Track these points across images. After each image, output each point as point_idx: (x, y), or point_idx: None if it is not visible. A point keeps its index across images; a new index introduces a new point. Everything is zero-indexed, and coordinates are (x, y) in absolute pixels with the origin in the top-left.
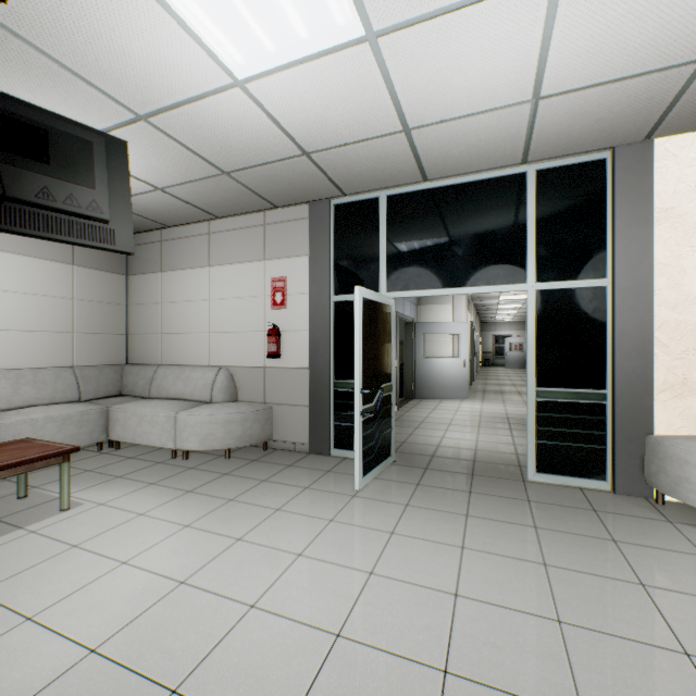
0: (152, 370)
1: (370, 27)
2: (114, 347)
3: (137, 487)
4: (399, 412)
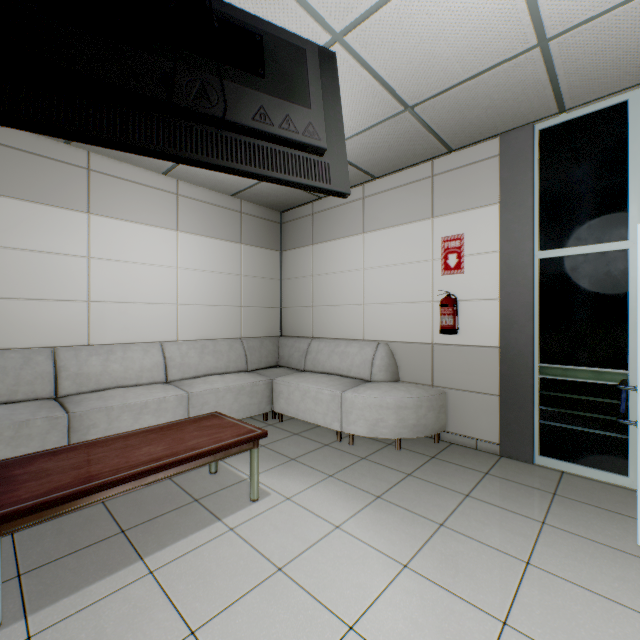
0: (306, 342)
1: None
2: (271, 320)
3: (316, 478)
4: None
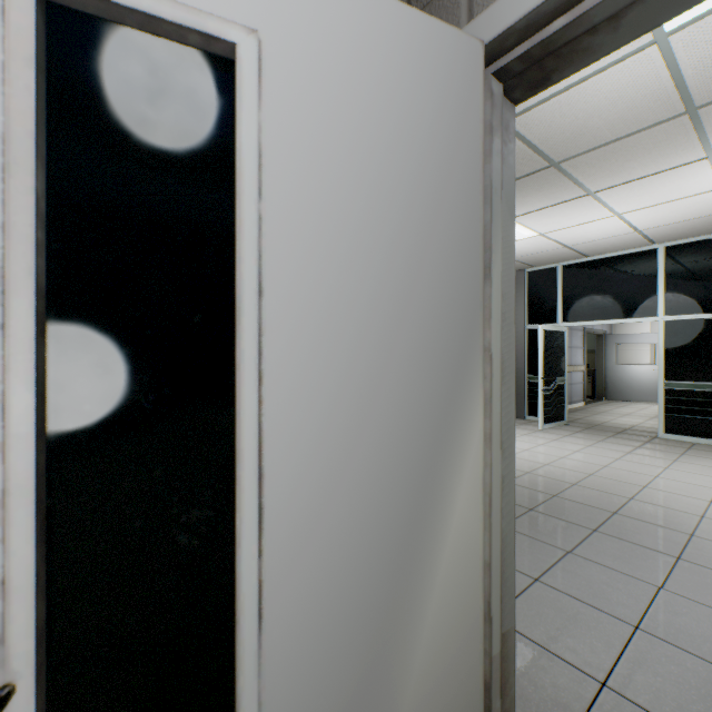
0: None
1: (540, 233)
2: None
3: None
4: (585, 406)
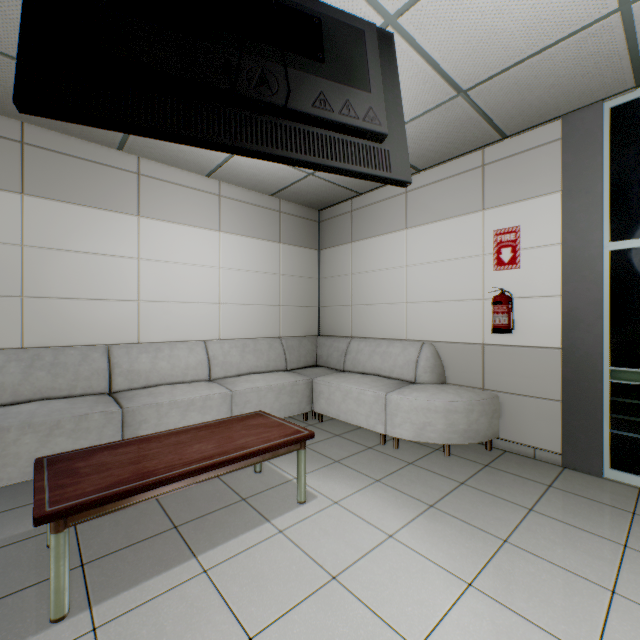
0: (345, 342)
1: None
2: (309, 319)
3: (363, 483)
4: None
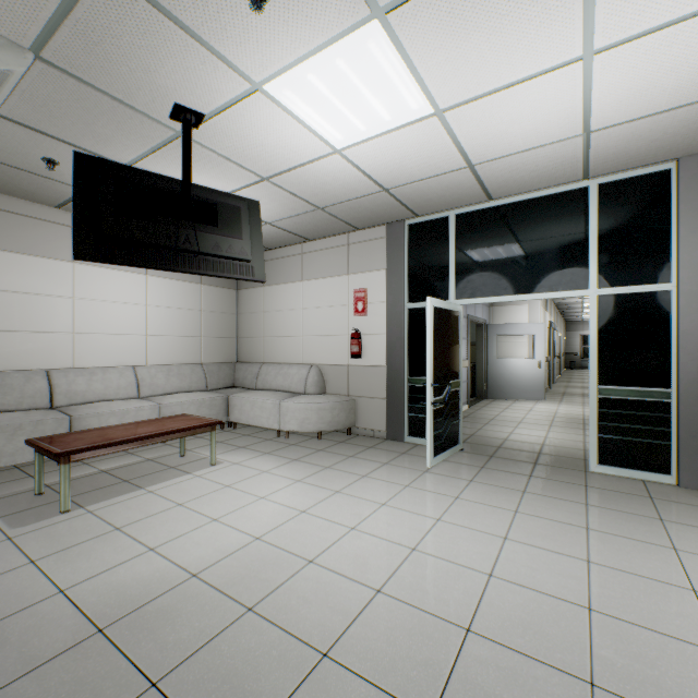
0: (257, 367)
1: (437, 107)
2: (228, 348)
3: (257, 455)
4: (470, 410)
